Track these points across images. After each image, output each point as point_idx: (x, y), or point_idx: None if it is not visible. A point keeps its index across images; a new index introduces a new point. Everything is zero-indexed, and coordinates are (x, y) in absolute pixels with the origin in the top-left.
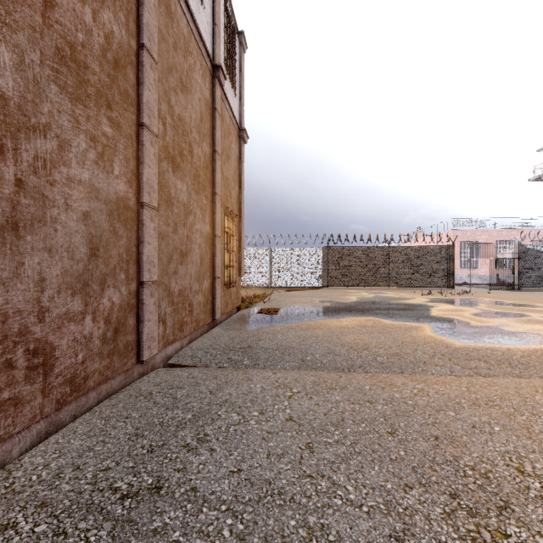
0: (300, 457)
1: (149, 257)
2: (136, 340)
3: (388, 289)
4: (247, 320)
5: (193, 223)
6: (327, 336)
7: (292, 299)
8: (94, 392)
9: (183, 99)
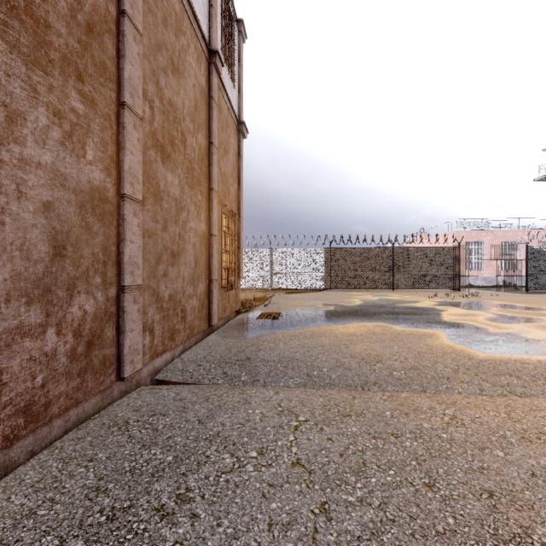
0: (314, 529)
1: (132, 257)
2: (115, 354)
3: (392, 291)
4: (246, 326)
5: (186, 220)
6: (335, 345)
7: (293, 302)
8: (60, 419)
9: (175, 83)
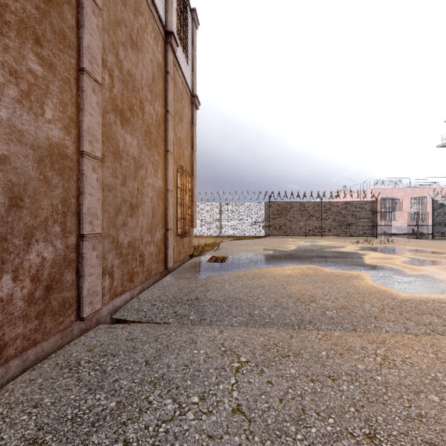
0: None
1: (91, 209)
2: (75, 296)
3: (321, 238)
4: (197, 268)
5: (144, 177)
6: (273, 286)
7: (239, 247)
8: (17, 359)
9: (133, 56)
